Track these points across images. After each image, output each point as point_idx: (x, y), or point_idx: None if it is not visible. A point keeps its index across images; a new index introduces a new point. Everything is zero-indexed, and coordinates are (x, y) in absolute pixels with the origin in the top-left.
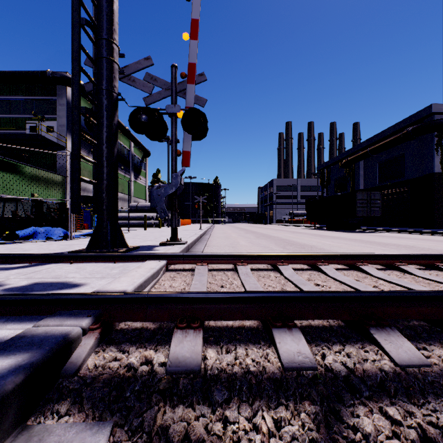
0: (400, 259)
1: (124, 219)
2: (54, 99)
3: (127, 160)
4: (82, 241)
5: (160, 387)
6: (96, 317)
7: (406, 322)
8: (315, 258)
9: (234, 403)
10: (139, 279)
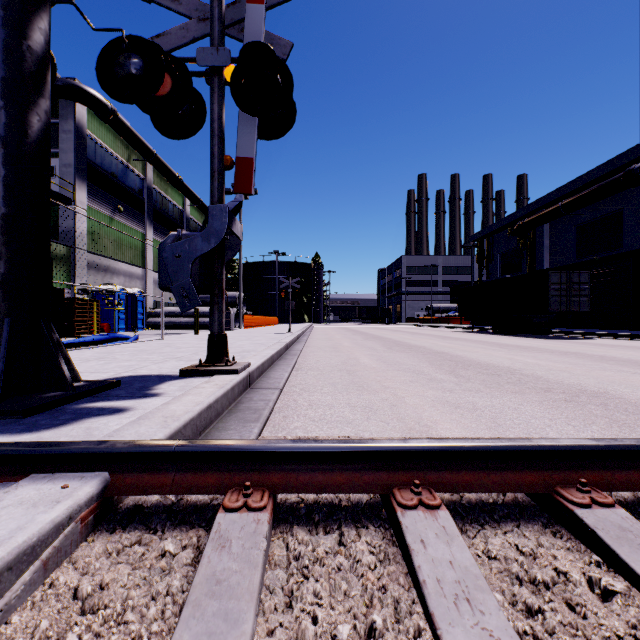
0: None
1: (173, 317)
2: (55, 123)
3: (178, 225)
4: None
5: None
6: None
7: None
8: None
9: None
10: None
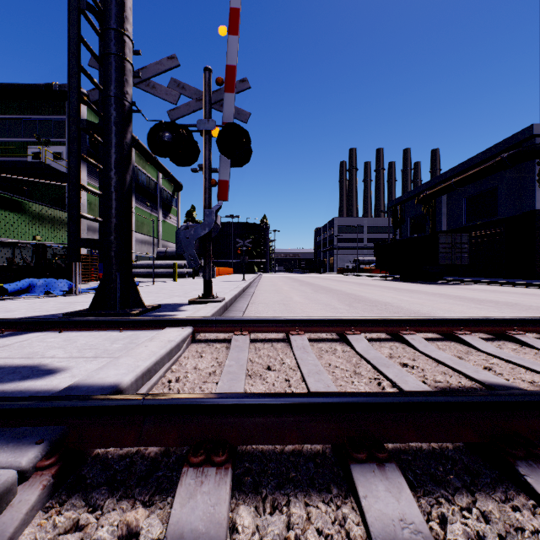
0: (513, 325)
1: (150, 268)
2: (62, 118)
3: (153, 194)
4: (89, 298)
5: None
6: (54, 442)
7: None
8: (398, 324)
9: None
10: (146, 362)
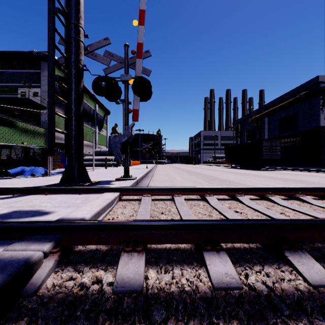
0: (299, 191)
1: (91, 161)
2: (38, 72)
3: (92, 117)
4: (57, 177)
5: (107, 307)
6: (57, 241)
7: (312, 244)
8: (234, 190)
9: (172, 323)
10: (96, 208)
